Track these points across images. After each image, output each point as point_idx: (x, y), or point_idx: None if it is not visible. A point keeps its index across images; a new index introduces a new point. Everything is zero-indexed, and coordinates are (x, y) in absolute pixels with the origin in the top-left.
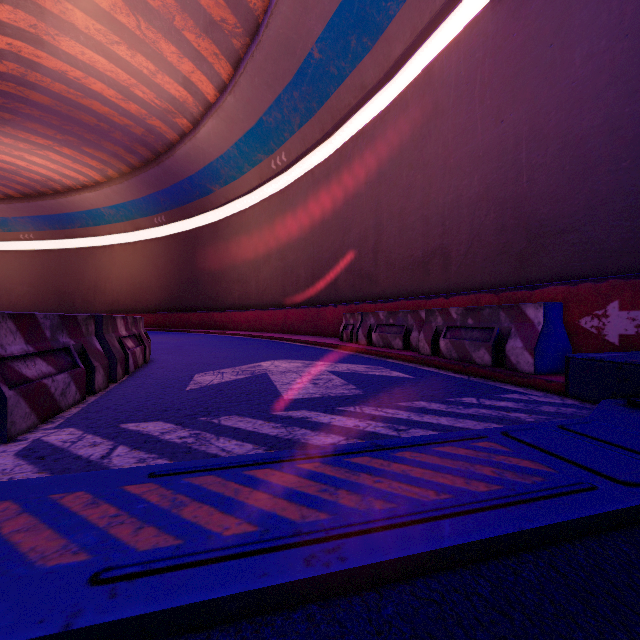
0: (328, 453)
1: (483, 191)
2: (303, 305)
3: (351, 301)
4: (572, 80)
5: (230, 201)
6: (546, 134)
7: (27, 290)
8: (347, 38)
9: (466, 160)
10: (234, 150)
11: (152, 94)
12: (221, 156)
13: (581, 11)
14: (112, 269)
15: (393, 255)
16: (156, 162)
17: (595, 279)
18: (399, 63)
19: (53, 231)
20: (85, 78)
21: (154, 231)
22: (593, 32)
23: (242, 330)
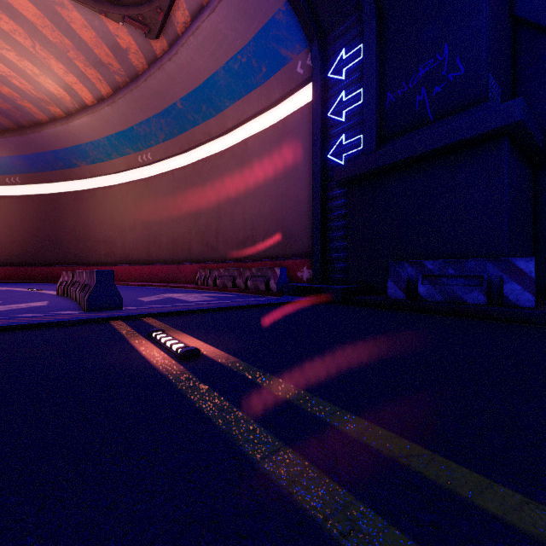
0: (215, 303)
1: (269, 212)
2: (165, 263)
3: (201, 261)
4: (298, 177)
5: (96, 176)
6: (291, 195)
7: None
8: (200, 105)
9: (263, 195)
10: (105, 141)
11: (30, 86)
12: (91, 142)
13: (301, 152)
14: None
15: (227, 236)
16: (18, 132)
17: (301, 258)
18: (231, 130)
19: None
20: None
21: (3, 189)
22: (304, 162)
23: None
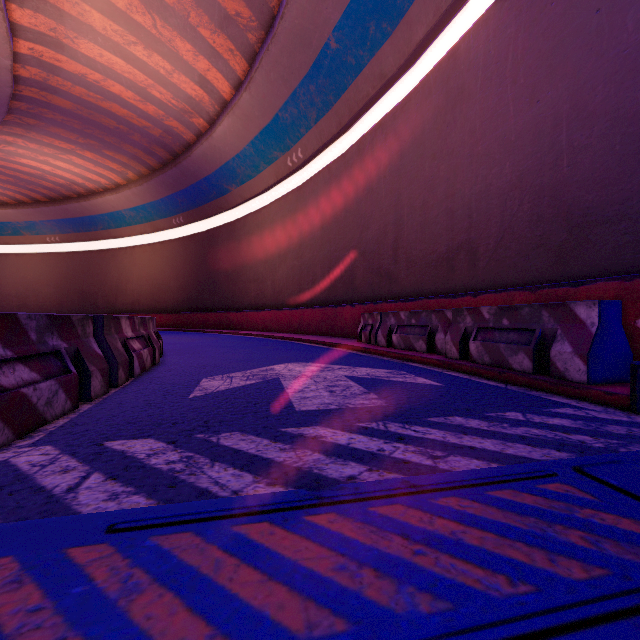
0: (347, 497)
1: (516, 179)
2: (319, 305)
3: (369, 300)
4: (624, 48)
5: (246, 200)
6: (591, 111)
7: (53, 291)
8: (365, 25)
9: (496, 146)
10: (250, 148)
11: (169, 94)
12: (237, 155)
13: None
14: (133, 270)
15: (414, 251)
16: (174, 163)
17: None
18: (421, 48)
19: (77, 234)
20: (104, 80)
21: (173, 232)
22: None
23: (258, 330)
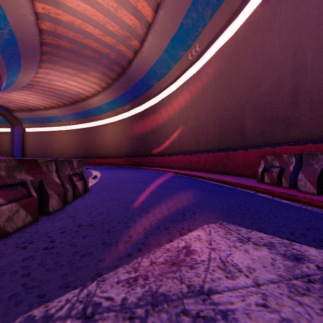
0: None
1: None
2: (212, 151)
3: (260, 145)
4: None
5: (163, 90)
6: None
7: (74, 147)
8: None
9: None
10: (164, 54)
11: (117, 26)
12: (157, 61)
13: None
14: (107, 136)
15: None
16: (123, 73)
17: None
18: None
19: (83, 119)
20: (82, 24)
21: (125, 114)
22: None
23: (170, 168)
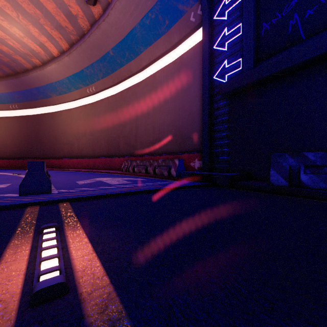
0: (128, 187)
1: (171, 122)
2: (103, 157)
3: (126, 155)
4: (191, 96)
5: (62, 103)
6: (186, 109)
7: None
8: (124, 52)
9: (166, 110)
10: (66, 80)
11: (19, 45)
12: (58, 81)
13: (193, 78)
14: None
15: (142, 139)
16: (15, 76)
17: (193, 153)
18: (145, 67)
19: None
20: None
21: (9, 112)
22: (195, 85)
23: (70, 168)
